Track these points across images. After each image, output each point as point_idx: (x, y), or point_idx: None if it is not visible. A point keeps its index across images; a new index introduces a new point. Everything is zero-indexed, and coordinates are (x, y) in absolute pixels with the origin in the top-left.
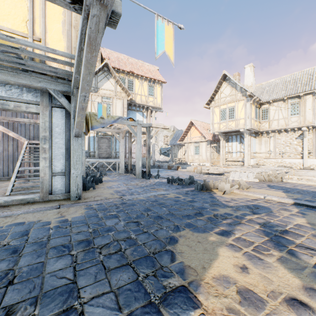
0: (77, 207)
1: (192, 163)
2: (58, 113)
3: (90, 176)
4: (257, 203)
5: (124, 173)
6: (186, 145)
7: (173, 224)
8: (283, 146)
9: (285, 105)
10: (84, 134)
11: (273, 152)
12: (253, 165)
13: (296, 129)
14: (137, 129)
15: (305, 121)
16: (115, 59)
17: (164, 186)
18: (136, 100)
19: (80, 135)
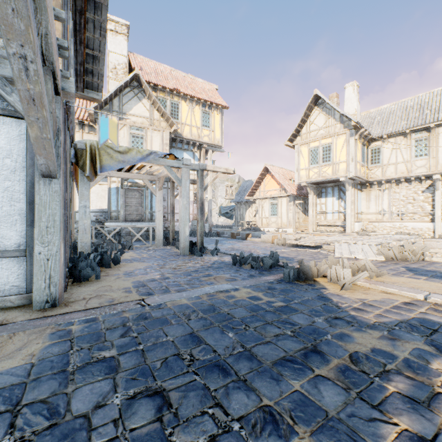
0: (33, 332)
1: (266, 229)
2: (10, 129)
3: (96, 253)
4: (422, 314)
5: (162, 245)
6: (258, 202)
7: (258, 403)
8: (403, 204)
9: (406, 143)
10: (87, 178)
11: (388, 213)
12: (359, 232)
13: (423, 178)
14: (182, 173)
15: (437, 166)
16: (151, 71)
17: (228, 271)
18: (183, 134)
19: (54, 173)
